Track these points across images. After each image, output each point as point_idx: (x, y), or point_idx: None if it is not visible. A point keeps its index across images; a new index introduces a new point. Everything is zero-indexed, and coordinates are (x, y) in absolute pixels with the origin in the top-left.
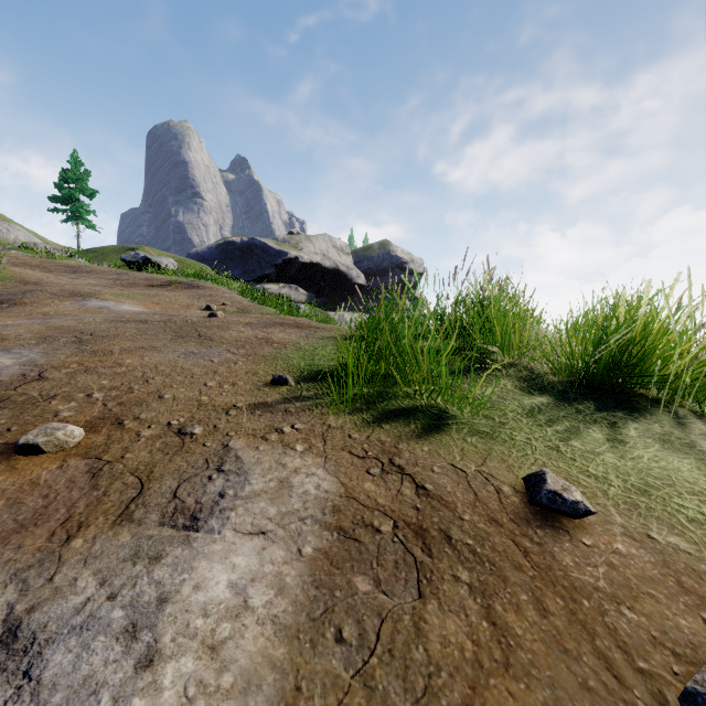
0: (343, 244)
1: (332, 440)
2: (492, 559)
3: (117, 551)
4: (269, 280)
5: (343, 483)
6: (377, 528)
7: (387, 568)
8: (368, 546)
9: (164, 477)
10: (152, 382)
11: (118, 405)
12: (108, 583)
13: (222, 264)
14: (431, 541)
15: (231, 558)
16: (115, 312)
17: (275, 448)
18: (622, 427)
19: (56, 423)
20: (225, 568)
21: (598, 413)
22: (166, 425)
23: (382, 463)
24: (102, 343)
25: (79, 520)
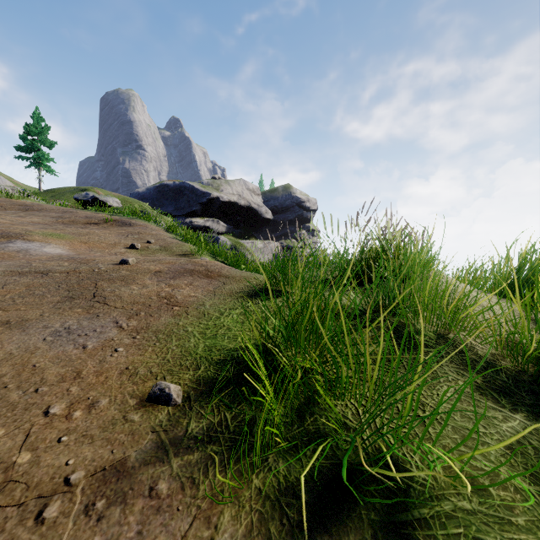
0: (255, 187)
1: None
2: None
3: None
4: (196, 215)
5: None
6: None
7: None
8: None
9: None
10: None
11: None
12: None
13: (158, 202)
14: None
15: None
16: (28, 258)
17: None
18: None
19: None
20: None
21: None
22: None
23: None
24: None
25: None
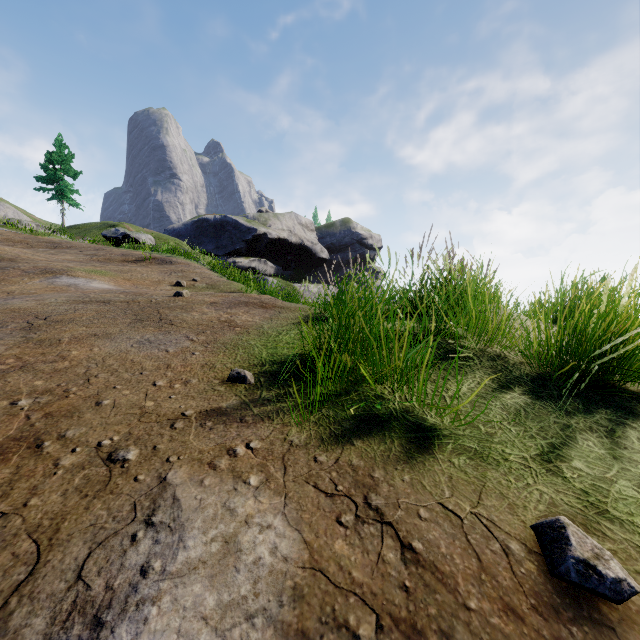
0: (308, 221)
1: (294, 466)
2: None
3: None
4: (240, 254)
5: (307, 542)
6: (354, 632)
7: None
8: None
9: (73, 538)
10: (94, 381)
11: (44, 417)
12: None
13: (196, 239)
14: None
15: None
16: (81, 291)
17: (223, 481)
18: (623, 437)
19: None
20: None
21: (590, 416)
22: (94, 447)
23: (355, 505)
24: (52, 330)
25: None
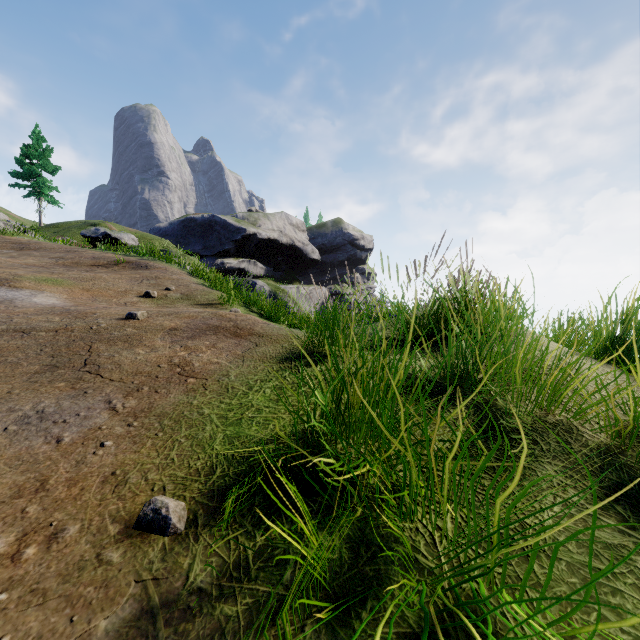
0: (299, 221)
1: None
2: None
3: None
4: (229, 255)
5: None
6: None
7: None
8: None
9: None
10: None
11: None
12: None
13: (183, 239)
14: None
15: None
16: (10, 310)
17: None
18: None
19: None
20: None
21: None
22: None
23: None
24: None
25: None
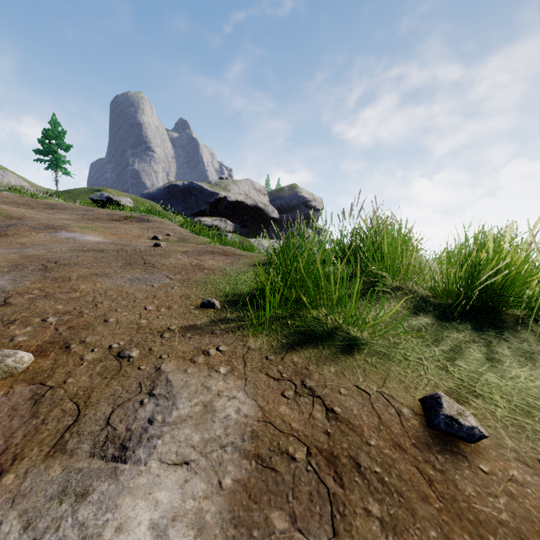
0: (261, 187)
1: (251, 362)
2: (399, 489)
3: (46, 487)
4: (204, 215)
5: (261, 407)
6: (292, 456)
7: (302, 501)
8: (284, 476)
9: (100, 402)
10: (100, 306)
11: (68, 329)
12: (32, 525)
13: (168, 202)
14: (342, 469)
15: (154, 493)
16: (79, 242)
17: (201, 370)
18: (497, 346)
19: (8, 349)
20: (148, 505)
21: (475, 332)
22: (107, 348)
23: (295, 385)
24: (63, 270)
25: (15, 452)
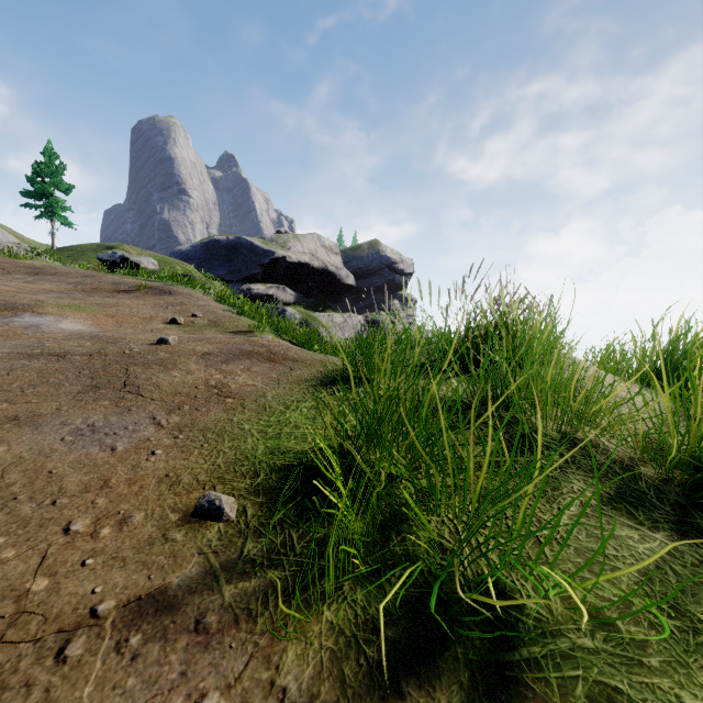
0: (332, 243)
1: None
2: None
3: None
4: (256, 280)
5: None
6: None
7: None
8: None
9: None
10: None
11: None
12: None
13: (207, 263)
14: None
15: None
16: (39, 336)
17: None
18: None
19: None
20: None
21: None
22: None
23: None
24: None
25: None
